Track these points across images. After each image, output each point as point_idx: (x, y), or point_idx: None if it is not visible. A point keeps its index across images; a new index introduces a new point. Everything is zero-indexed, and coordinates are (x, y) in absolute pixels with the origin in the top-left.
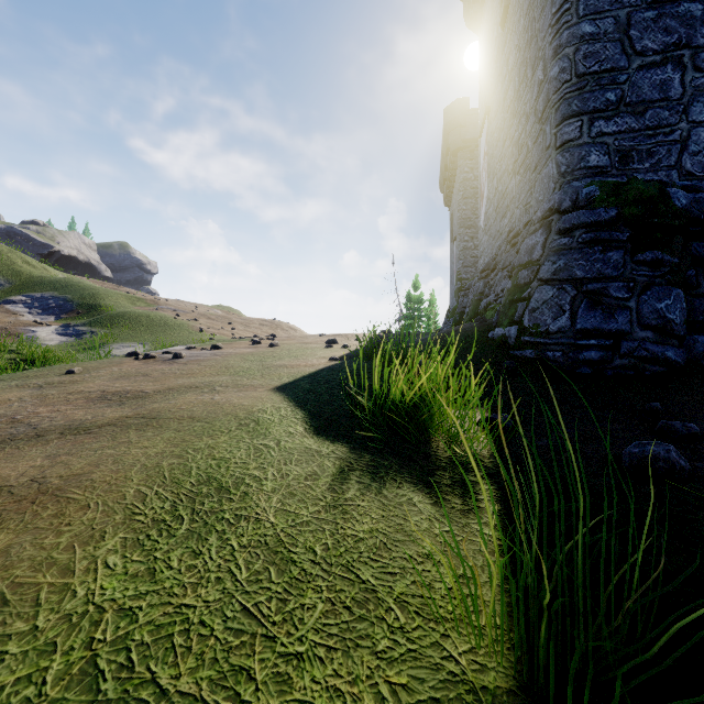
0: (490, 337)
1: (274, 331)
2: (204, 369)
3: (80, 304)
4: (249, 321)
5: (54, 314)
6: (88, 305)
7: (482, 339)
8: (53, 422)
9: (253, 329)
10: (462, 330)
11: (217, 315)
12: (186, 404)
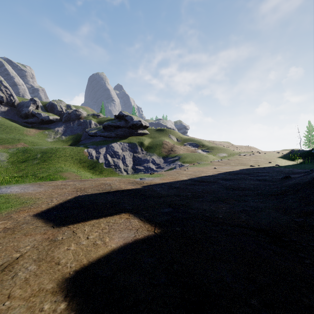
0: (311, 152)
1: (250, 149)
2: (260, 156)
3: (199, 144)
4: (241, 147)
5: (196, 147)
6: (201, 144)
7: (310, 152)
8: (257, 159)
9: (244, 149)
10: (307, 150)
11: (230, 145)
12: (268, 158)
